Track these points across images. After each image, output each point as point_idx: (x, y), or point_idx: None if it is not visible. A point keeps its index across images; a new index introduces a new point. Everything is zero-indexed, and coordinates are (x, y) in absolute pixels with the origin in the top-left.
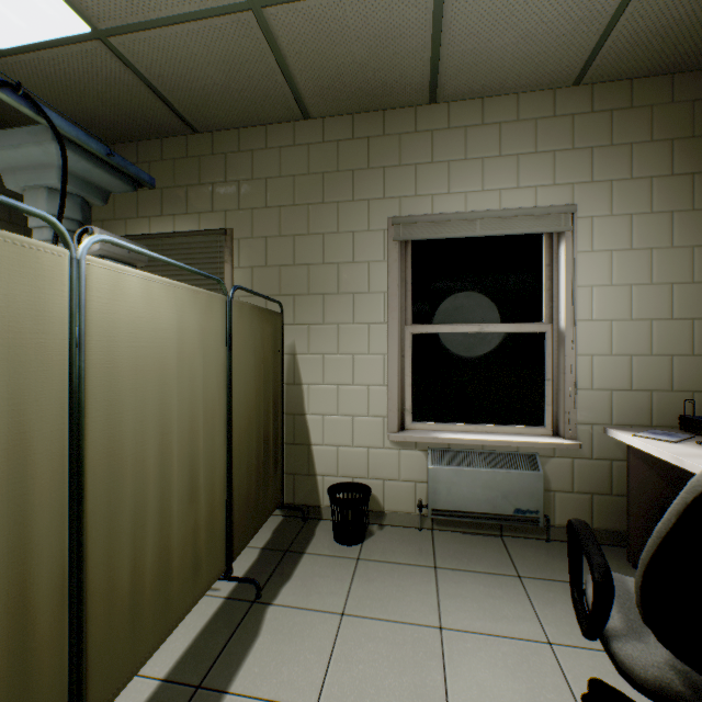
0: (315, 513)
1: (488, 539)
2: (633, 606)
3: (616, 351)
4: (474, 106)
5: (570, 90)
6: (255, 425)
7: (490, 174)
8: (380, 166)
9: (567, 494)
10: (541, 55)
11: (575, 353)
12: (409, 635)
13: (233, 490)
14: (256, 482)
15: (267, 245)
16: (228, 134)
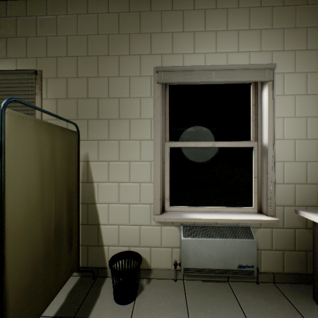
0: (102, 273)
1: (220, 285)
2: None
3: (298, 159)
4: None
5: None
6: (41, 221)
7: (221, 42)
8: (148, 32)
9: (268, 251)
10: None
11: (274, 160)
12: None
13: (6, 292)
14: (44, 267)
15: (67, 83)
16: (39, 2)
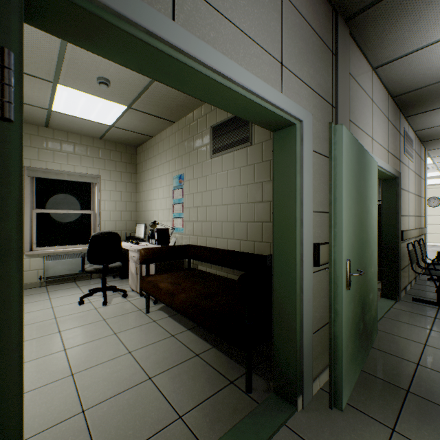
0: None
1: (70, 283)
2: (93, 265)
3: (112, 220)
4: (65, 134)
5: (99, 140)
6: None
7: (71, 159)
8: None
9: None
10: (87, 131)
11: (100, 220)
12: (39, 302)
13: None
14: None
15: None
16: None
